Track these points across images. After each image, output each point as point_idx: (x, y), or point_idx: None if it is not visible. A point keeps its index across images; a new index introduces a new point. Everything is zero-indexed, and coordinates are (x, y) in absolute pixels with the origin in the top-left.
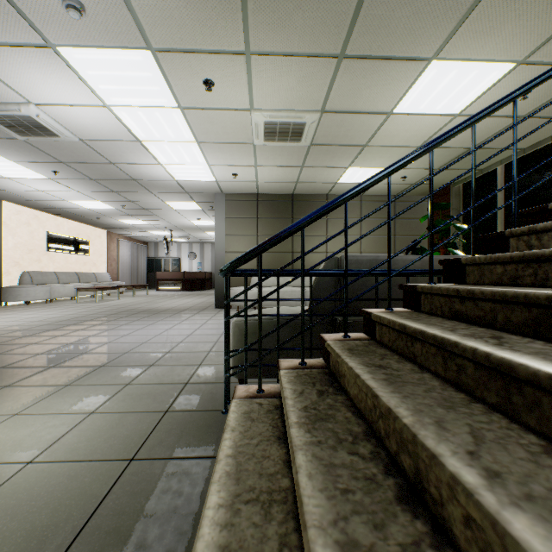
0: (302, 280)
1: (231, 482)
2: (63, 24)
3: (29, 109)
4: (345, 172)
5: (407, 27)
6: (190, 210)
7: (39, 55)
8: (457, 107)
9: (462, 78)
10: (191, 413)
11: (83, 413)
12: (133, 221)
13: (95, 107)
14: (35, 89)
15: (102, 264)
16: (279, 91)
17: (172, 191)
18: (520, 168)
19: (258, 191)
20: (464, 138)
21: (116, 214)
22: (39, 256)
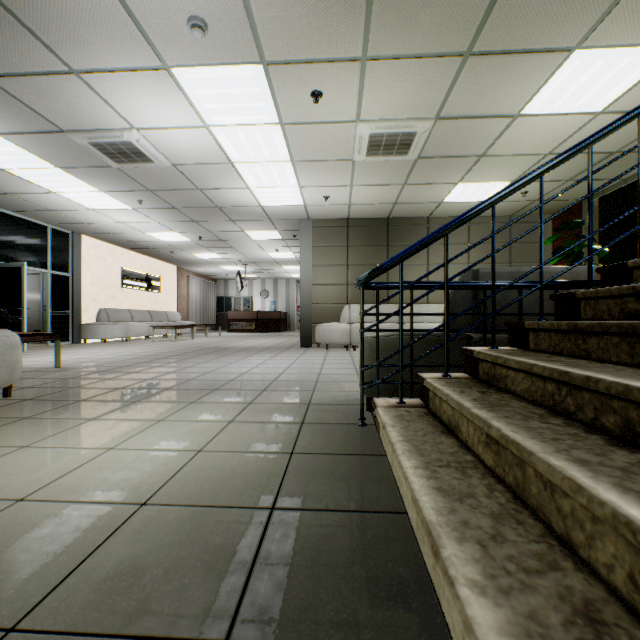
0: (445, 289)
1: (416, 455)
2: (183, 45)
3: (131, 134)
4: (453, 188)
5: (549, 14)
6: (269, 241)
7: (153, 78)
8: (600, 103)
9: (610, 67)
10: (327, 425)
11: (222, 421)
12: (206, 254)
13: (195, 128)
14: (141, 113)
15: (172, 302)
16: (391, 99)
17: (255, 218)
18: None
19: (349, 215)
20: (606, 140)
21: (190, 247)
22: (114, 293)
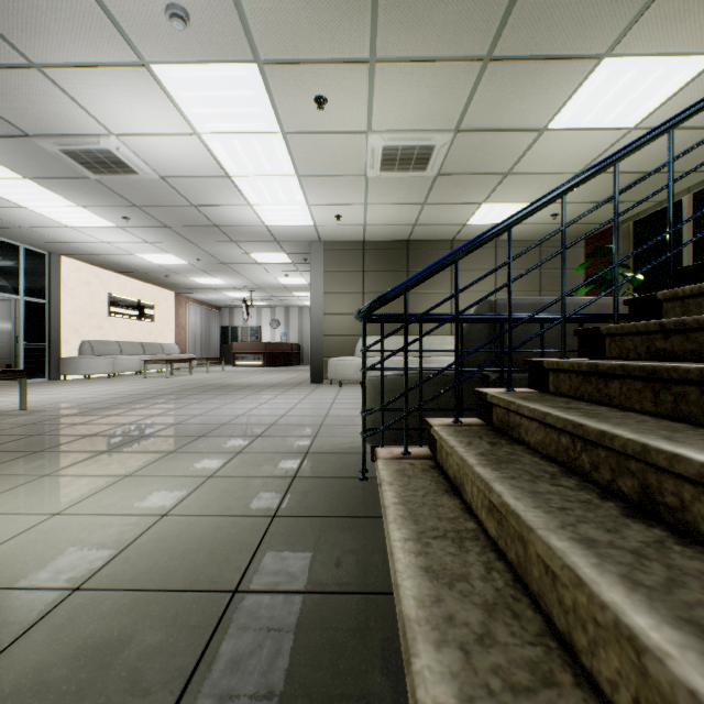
0: (456, 323)
1: (409, 523)
2: (162, 37)
3: (110, 141)
4: (478, 209)
5: (575, 16)
6: (277, 265)
7: (130, 76)
8: (633, 118)
9: (643, 78)
10: (323, 479)
11: (201, 476)
12: (207, 279)
13: (183, 136)
14: (119, 116)
15: (169, 333)
16: (406, 107)
17: (260, 239)
18: None
19: (364, 237)
20: (640, 159)
21: (188, 270)
22: (100, 322)
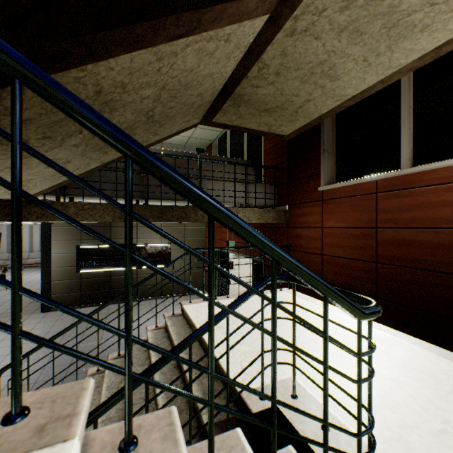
0: None
1: None
2: None
3: None
4: None
5: None
6: None
7: None
8: None
9: None
10: None
11: None
12: None
13: None
14: None
15: None
16: None
17: None
18: (234, 132)
19: None
20: None
21: None
22: None
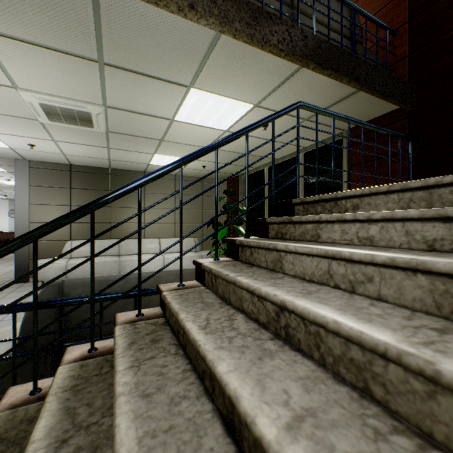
0: None
1: None
2: None
3: None
4: (153, 157)
5: (157, 55)
6: None
7: None
8: (224, 125)
9: (220, 106)
10: None
11: None
12: None
13: None
14: None
15: None
16: (44, 77)
17: None
18: (276, 171)
19: (70, 161)
20: (237, 147)
21: None
22: None
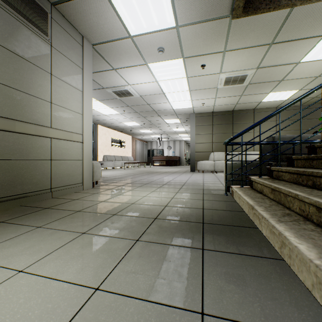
0: (259, 144)
1: (247, 196)
2: (154, 56)
3: (128, 87)
4: (267, 95)
5: (309, 25)
6: (174, 123)
7: (140, 68)
8: None
9: None
10: (213, 194)
11: (174, 192)
12: (145, 130)
13: (152, 82)
14: (133, 79)
15: (129, 152)
16: (236, 63)
17: (169, 114)
18: None
19: (213, 110)
20: None
21: (139, 127)
22: (108, 148)
